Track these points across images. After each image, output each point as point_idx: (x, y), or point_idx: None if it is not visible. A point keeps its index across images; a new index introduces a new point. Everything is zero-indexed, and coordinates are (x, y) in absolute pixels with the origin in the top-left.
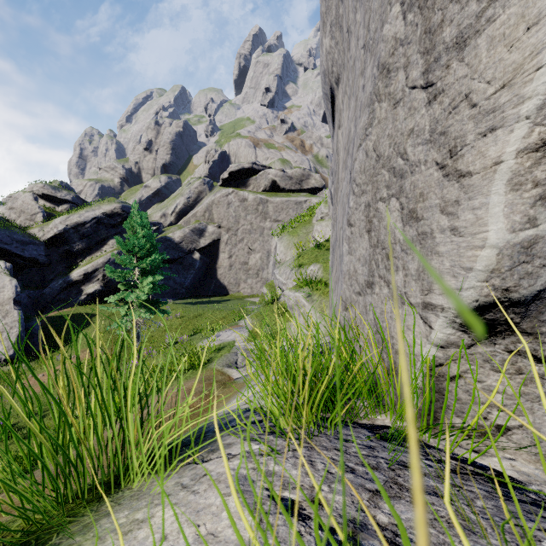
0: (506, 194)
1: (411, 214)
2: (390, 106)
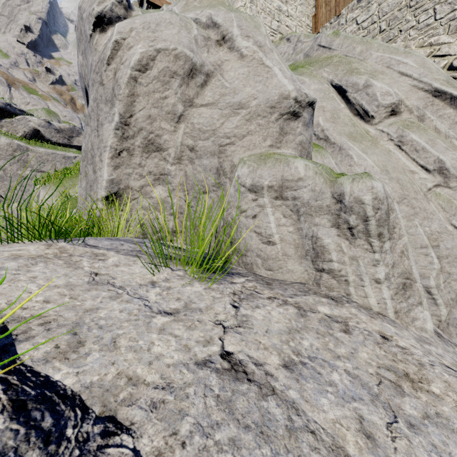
0: (107, 168)
1: (95, 171)
2: (91, 130)
